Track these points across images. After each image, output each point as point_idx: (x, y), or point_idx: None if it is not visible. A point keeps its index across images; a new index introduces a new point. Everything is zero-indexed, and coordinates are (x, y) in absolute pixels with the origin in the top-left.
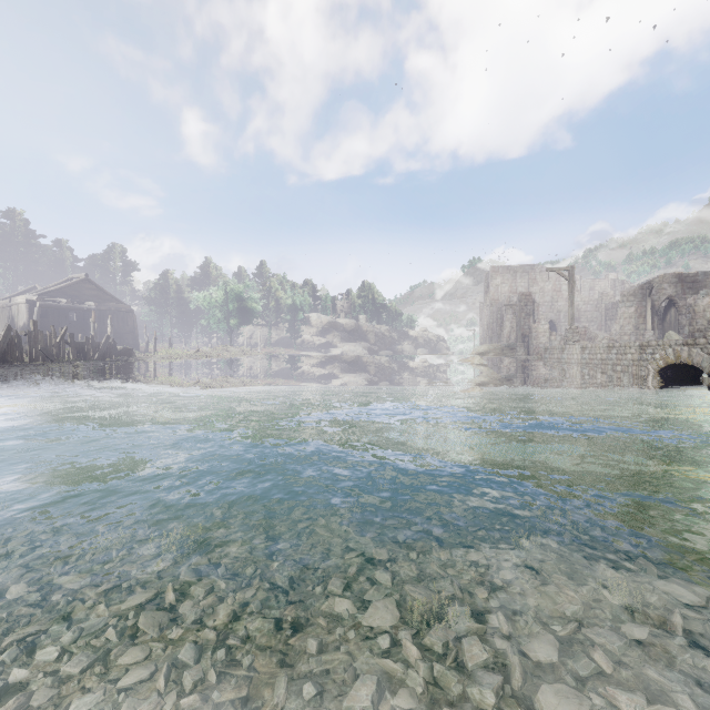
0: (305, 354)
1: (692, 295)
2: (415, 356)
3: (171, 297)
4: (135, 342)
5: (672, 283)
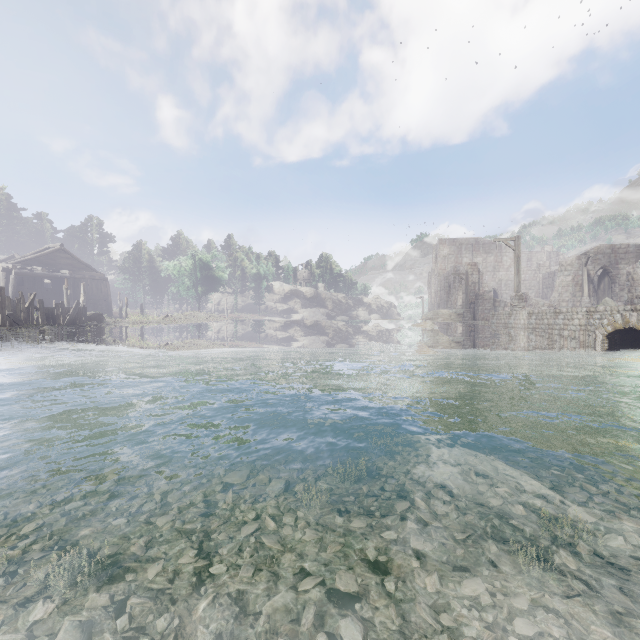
0: (268, 319)
1: (624, 265)
2: (369, 321)
3: (144, 267)
4: (109, 308)
5: (606, 254)
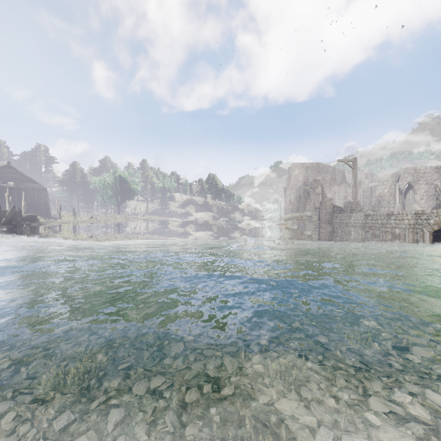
0: (171, 220)
1: (423, 181)
2: (244, 221)
3: (77, 181)
4: (47, 211)
5: (411, 173)
